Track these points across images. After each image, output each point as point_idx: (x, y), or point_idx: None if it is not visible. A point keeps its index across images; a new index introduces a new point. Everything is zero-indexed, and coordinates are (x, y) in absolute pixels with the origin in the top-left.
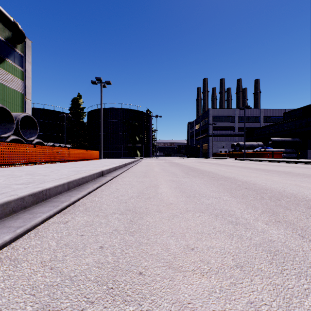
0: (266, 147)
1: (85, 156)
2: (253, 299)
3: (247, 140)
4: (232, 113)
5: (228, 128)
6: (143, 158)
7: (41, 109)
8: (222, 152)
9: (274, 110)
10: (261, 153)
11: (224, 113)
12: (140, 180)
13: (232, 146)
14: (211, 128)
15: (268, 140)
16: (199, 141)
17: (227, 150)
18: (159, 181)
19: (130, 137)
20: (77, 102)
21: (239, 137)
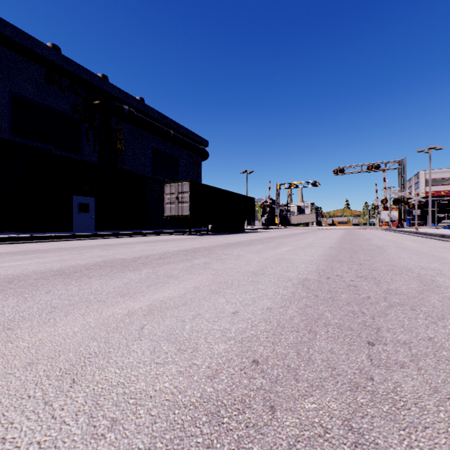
0: None
1: None
2: (390, 239)
3: None
4: None
5: None
6: None
7: None
8: None
9: None
10: None
11: None
12: (440, 245)
13: None
14: None
15: None
16: None
17: None
18: (416, 244)
19: None
20: None
21: None
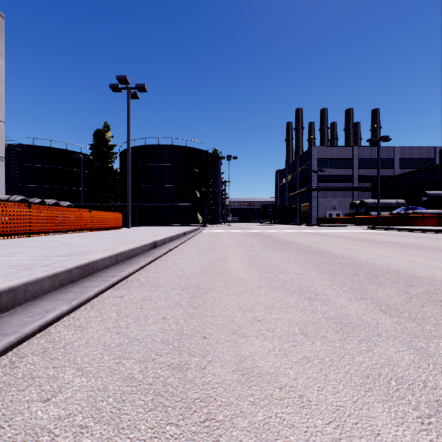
0: (414, 208)
1: (85, 223)
2: None
3: (374, 197)
4: (348, 154)
5: (342, 178)
6: (207, 226)
7: (45, 148)
8: (333, 215)
9: (416, 148)
10: (409, 218)
11: (336, 154)
12: None
13: (352, 206)
14: (315, 177)
15: (421, 194)
16: (295, 199)
17: (341, 213)
18: None
19: (187, 192)
20: (102, 137)
21: (360, 192)
